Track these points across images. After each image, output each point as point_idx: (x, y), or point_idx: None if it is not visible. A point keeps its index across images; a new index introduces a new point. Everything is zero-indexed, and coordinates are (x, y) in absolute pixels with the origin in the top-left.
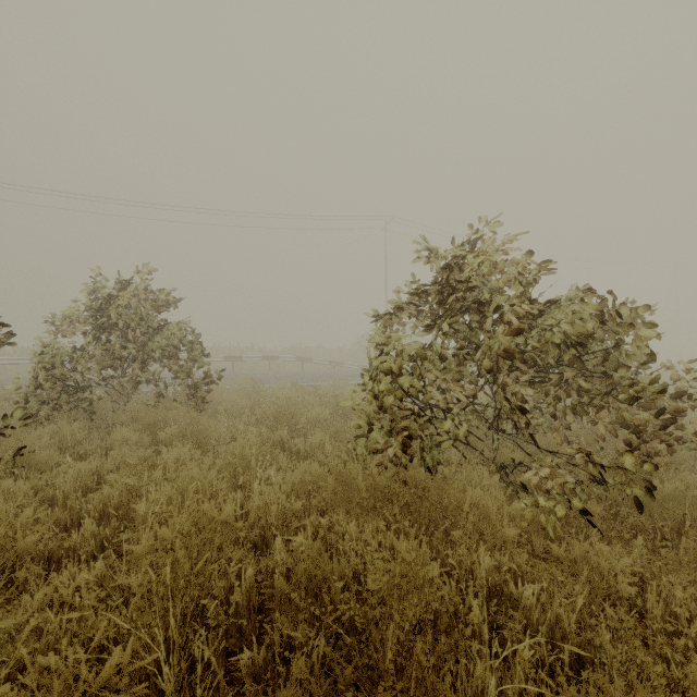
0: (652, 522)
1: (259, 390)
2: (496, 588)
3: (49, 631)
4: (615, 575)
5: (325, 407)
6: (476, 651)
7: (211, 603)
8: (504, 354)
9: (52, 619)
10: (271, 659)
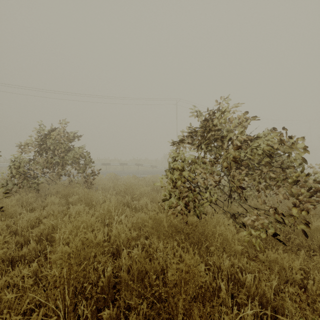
0: (306, 242)
1: (118, 179)
2: (231, 276)
3: (5, 300)
4: (291, 269)
5: (148, 187)
6: (223, 309)
7: (88, 286)
8: (234, 160)
9: (7, 294)
10: (119, 313)
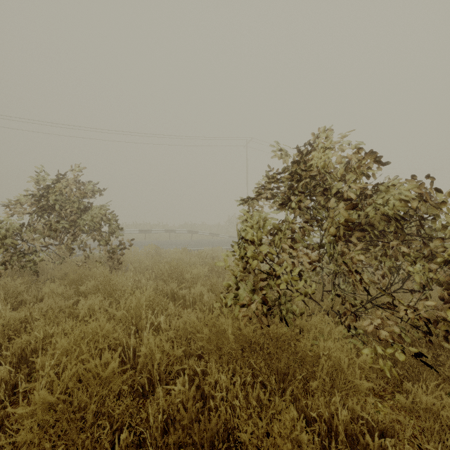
0: None
1: (160, 253)
2: (352, 437)
3: None
4: None
5: (204, 266)
6: None
7: None
8: (347, 227)
9: None
10: None
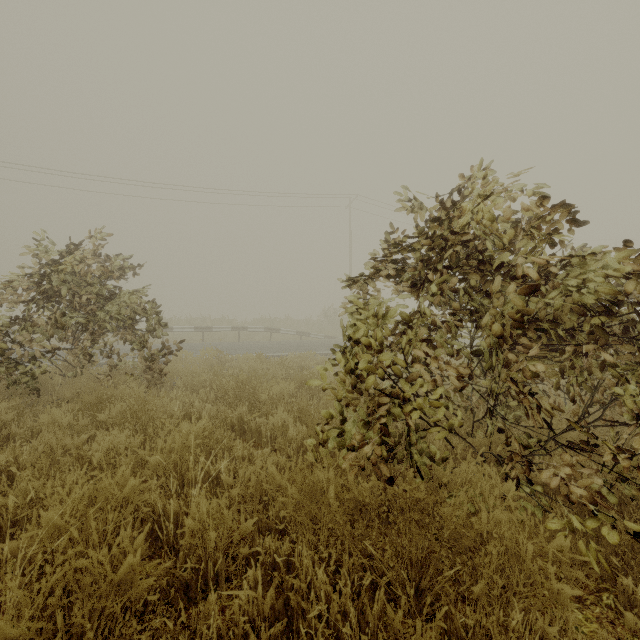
0: None
1: (225, 361)
2: None
3: None
4: None
5: (289, 381)
6: None
7: None
8: (520, 322)
9: None
10: None
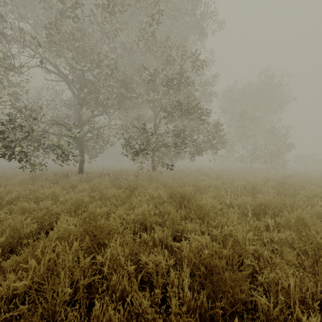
0: None
1: None
2: None
3: None
4: None
5: None
6: None
7: None
8: None
9: None
10: None
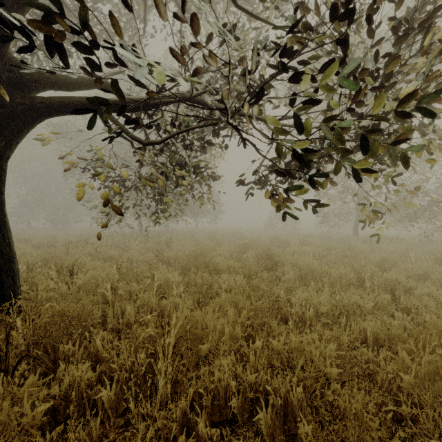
0: None
1: None
2: None
3: None
4: None
5: None
6: None
7: None
8: None
9: None
10: None
